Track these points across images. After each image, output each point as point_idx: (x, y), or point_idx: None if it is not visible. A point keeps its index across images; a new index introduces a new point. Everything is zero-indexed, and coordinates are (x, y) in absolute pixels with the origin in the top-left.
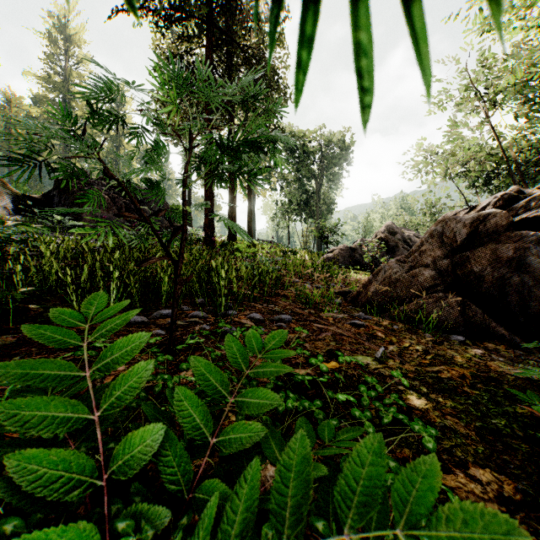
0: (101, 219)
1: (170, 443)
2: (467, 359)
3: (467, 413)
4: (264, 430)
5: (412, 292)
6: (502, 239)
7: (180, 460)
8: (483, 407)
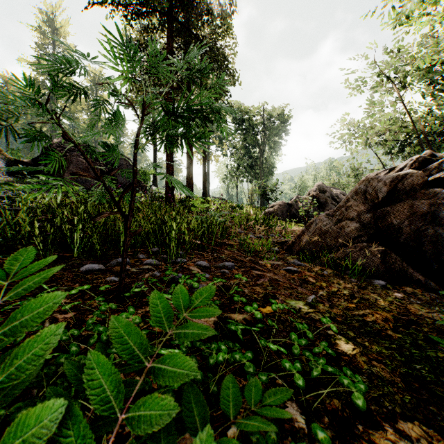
0: (52, 177)
1: (74, 420)
2: (389, 302)
3: (392, 358)
4: (176, 408)
5: (339, 242)
6: (418, 196)
7: (82, 440)
8: (406, 352)
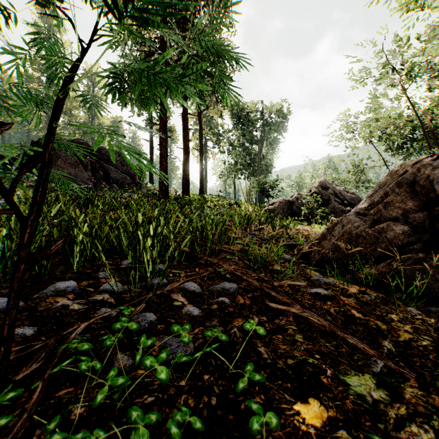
0: None
1: None
2: None
3: None
4: None
5: (378, 250)
6: None
7: None
8: None
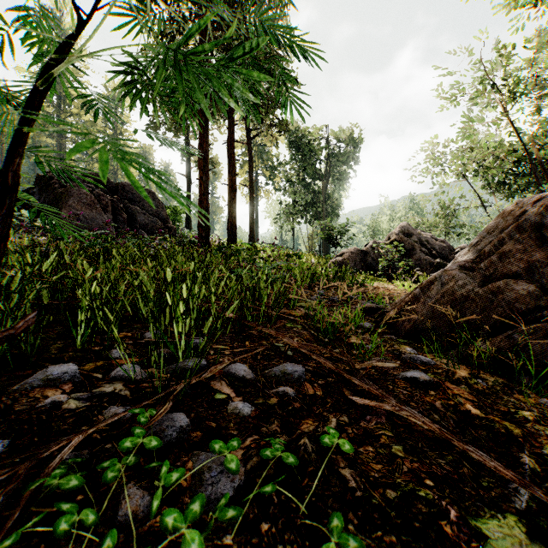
0: None
1: None
2: None
3: None
4: None
5: (493, 318)
6: None
7: None
8: None
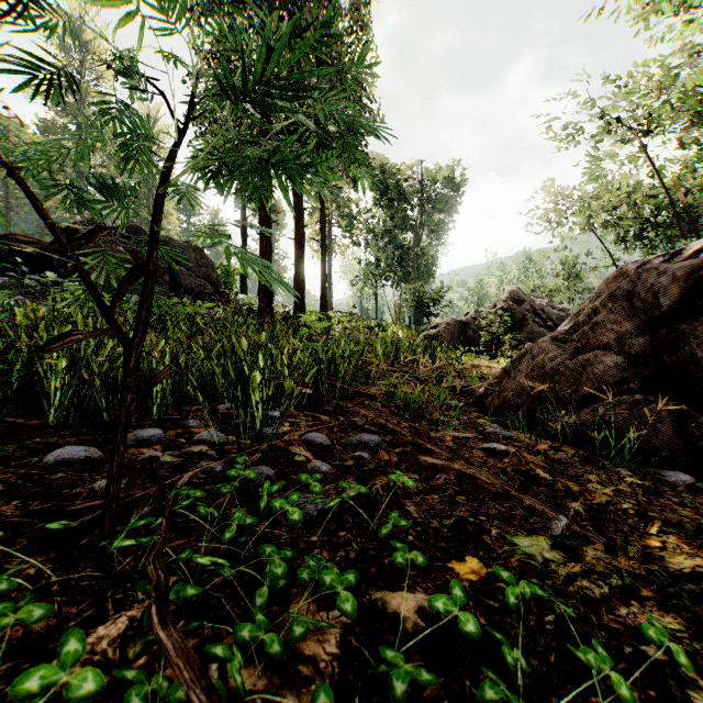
0: None
1: None
2: None
3: None
4: None
5: (582, 391)
6: None
7: None
8: None
